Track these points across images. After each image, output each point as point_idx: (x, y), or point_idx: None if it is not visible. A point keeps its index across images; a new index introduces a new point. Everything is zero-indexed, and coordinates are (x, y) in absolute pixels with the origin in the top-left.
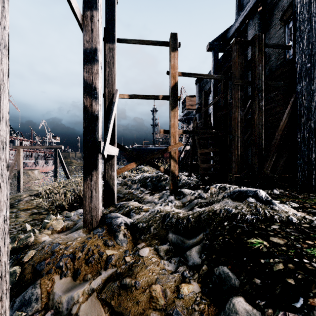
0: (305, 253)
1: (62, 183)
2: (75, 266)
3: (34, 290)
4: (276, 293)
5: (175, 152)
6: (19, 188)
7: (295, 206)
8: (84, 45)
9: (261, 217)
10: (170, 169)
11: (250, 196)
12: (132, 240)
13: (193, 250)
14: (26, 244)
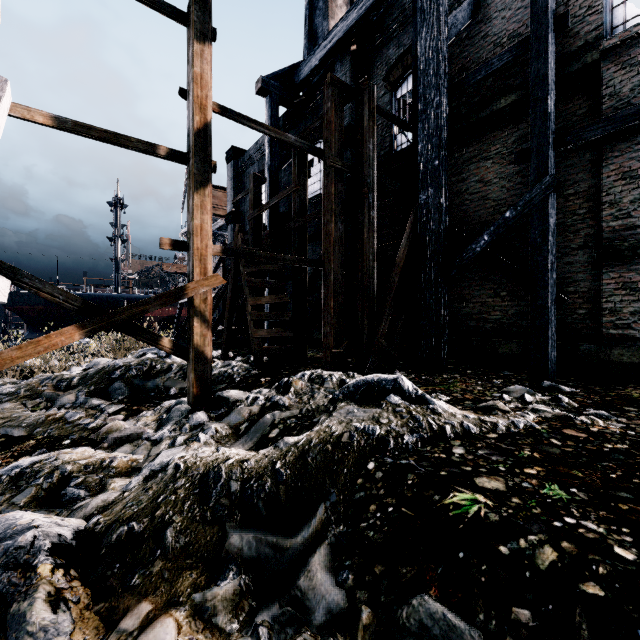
0: (550, 499)
1: None
2: None
3: None
4: (585, 639)
5: (204, 299)
6: None
7: (446, 399)
8: None
9: (428, 435)
10: (192, 343)
11: (388, 391)
12: (91, 607)
13: (315, 566)
14: None
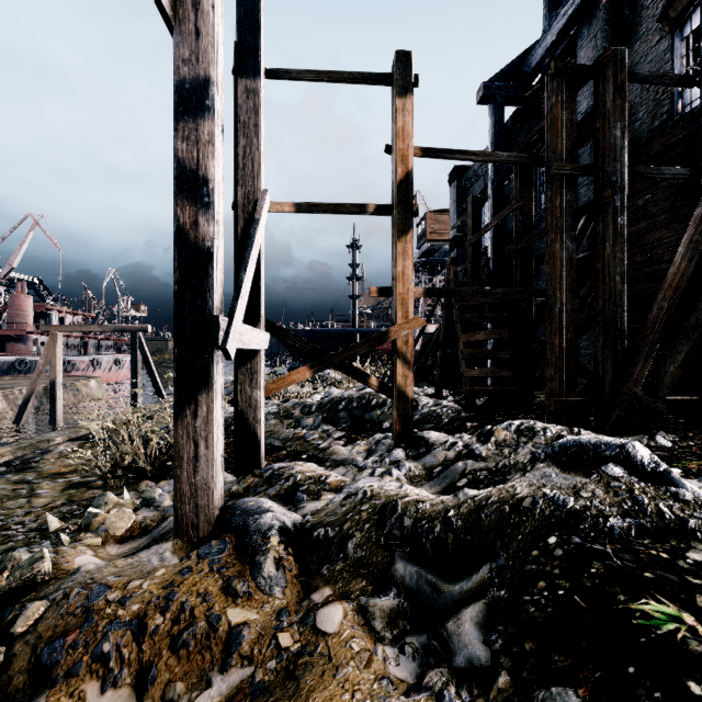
0: None
1: (146, 411)
2: (144, 655)
3: None
4: None
5: (405, 341)
6: (53, 419)
7: None
8: (177, 70)
9: (652, 525)
10: (394, 383)
11: (608, 459)
12: (298, 577)
13: (465, 617)
14: (30, 579)
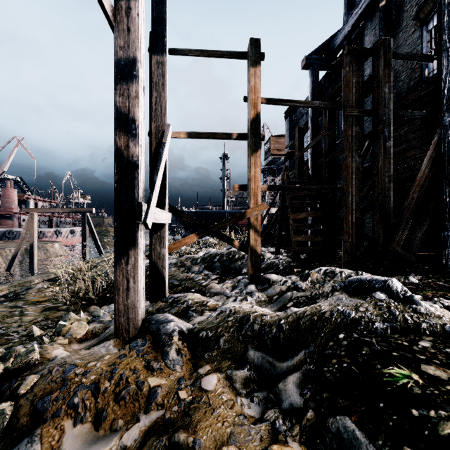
0: None
1: (92, 263)
2: (99, 404)
3: (31, 446)
4: None
5: (256, 218)
6: (31, 268)
7: (448, 304)
8: (116, 53)
9: (400, 327)
10: (249, 244)
11: (376, 289)
12: (190, 360)
13: (289, 380)
14: (26, 363)
